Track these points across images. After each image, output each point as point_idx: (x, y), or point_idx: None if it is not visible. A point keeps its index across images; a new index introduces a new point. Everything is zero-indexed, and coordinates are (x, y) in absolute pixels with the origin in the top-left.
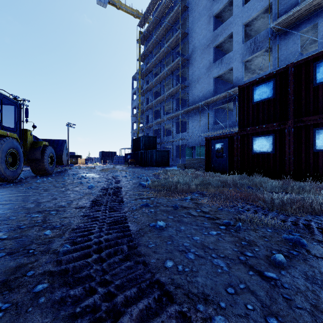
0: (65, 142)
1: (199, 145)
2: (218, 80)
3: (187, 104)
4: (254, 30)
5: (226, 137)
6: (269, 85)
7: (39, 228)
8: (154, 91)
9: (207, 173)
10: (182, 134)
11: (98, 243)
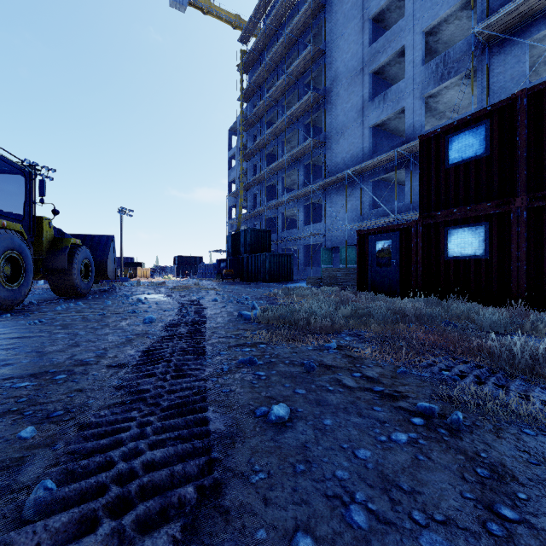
0: (112, 239)
1: (345, 245)
2: (378, 131)
3: (325, 173)
4: (442, 41)
5: (396, 228)
6: (479, 132)
7: (15, 420)
8: (267, 153)
9: (362, 294)
10: (315, 226)
11: (127, 473)
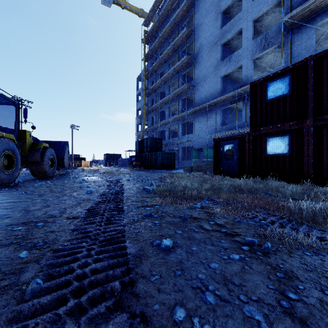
0: (67, 143)
1: (206, 147)
2: (226, 79)
3: (194, 104)
4: (264, 25)
5: (236, 137)
6: (285, 81)
7: (15, 248)
8: (159, 92)
9: (216, 176)
10: (188, 136)
11: (82, 275)
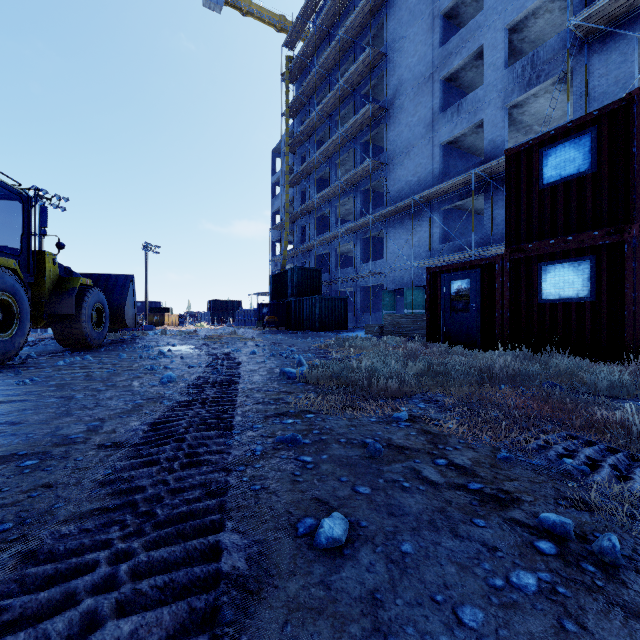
0: (131, 279)
1: (411, 286)
2: (450, 149)
3: (386, 201)
4: (529, 39)
5: (476, 265)
6: (582, 143)
7: None
8: (317, 177)
9: (433, 345)
10: (374, 264)
11: None
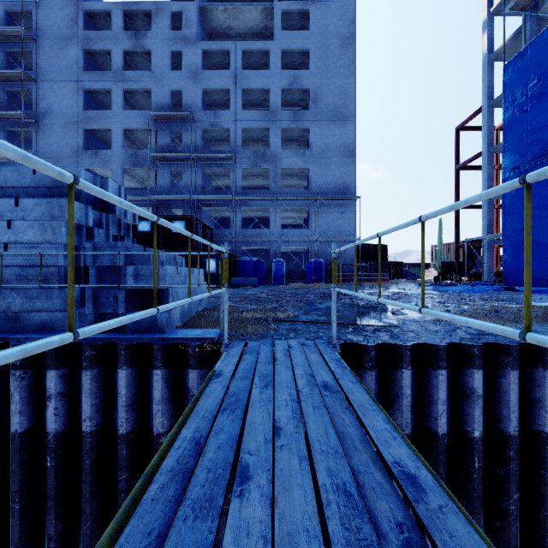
0: None
1: None
2: (89, 171)
3: None
4: (134, 135)
5: None
6: (149, 223)
7: None
8: None
9: None
10: None
11: None
